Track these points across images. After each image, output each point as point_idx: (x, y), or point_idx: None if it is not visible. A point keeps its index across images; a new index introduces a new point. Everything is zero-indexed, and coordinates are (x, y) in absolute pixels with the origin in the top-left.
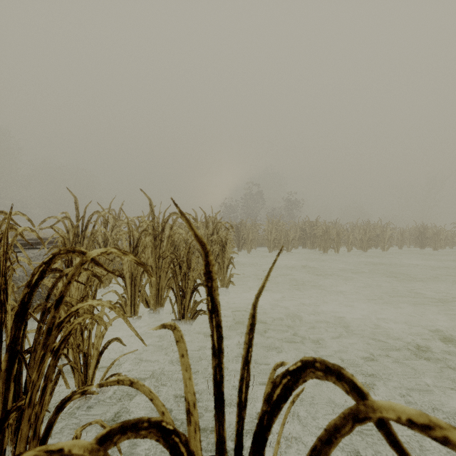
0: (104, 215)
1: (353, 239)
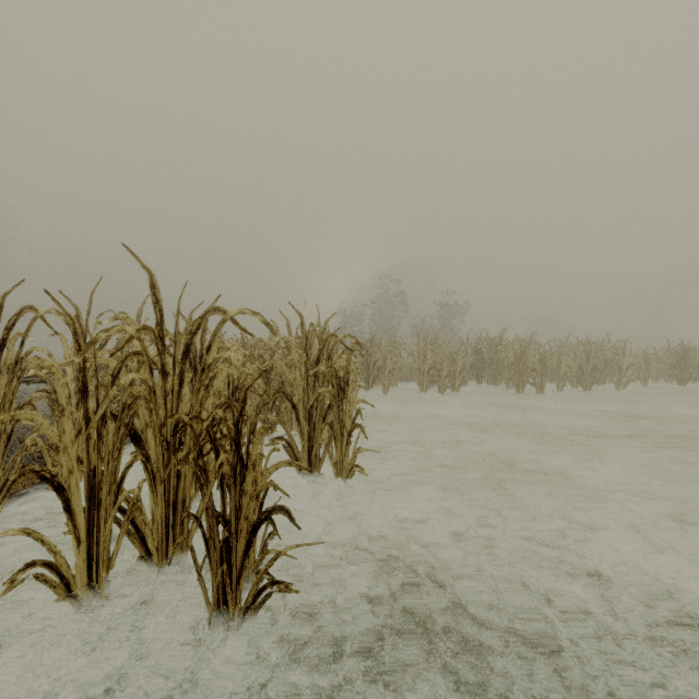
0: (78, 320)
1: (568, 368)
